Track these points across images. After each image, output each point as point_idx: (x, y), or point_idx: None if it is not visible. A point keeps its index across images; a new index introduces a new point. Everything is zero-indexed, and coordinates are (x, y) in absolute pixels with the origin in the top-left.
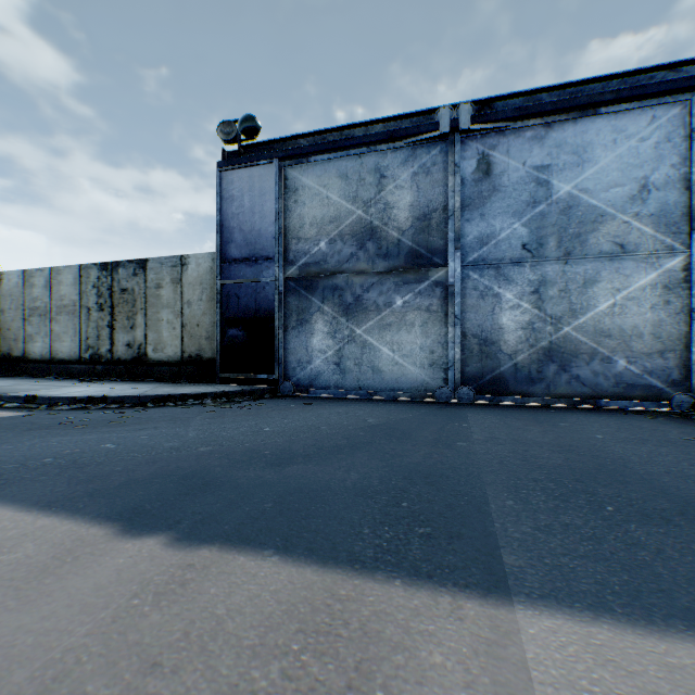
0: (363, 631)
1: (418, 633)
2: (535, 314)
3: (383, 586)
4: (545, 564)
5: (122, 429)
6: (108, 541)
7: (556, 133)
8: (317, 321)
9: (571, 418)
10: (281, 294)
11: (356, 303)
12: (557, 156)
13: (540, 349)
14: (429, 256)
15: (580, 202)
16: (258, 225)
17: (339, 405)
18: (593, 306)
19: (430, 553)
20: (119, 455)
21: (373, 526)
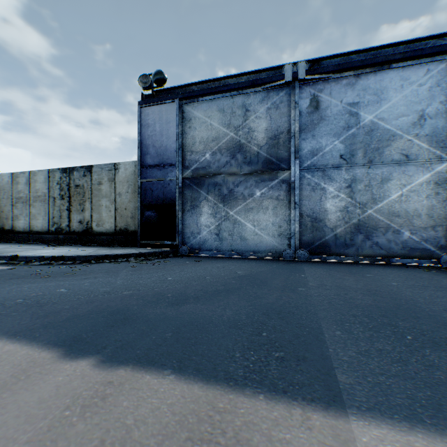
0: (236, 439)
1: (278, 441)
2: (349, 201)
3: (251, 400)
4: (368, 381)
5: (72, 278)
6: (52, 362)
7: (363, 81)
8: (204, 206)
9: (374, 271)
10: (180, 188)
11: (230, 194)
12: (363, 96)
13: (352, 224)
14: (278, 163)
15: (379, 127)
16: (165, 143)
17: (218, 262)
18: (387, 196)
19: (284, 372)
20: (69, 297)
21: (242, 350)
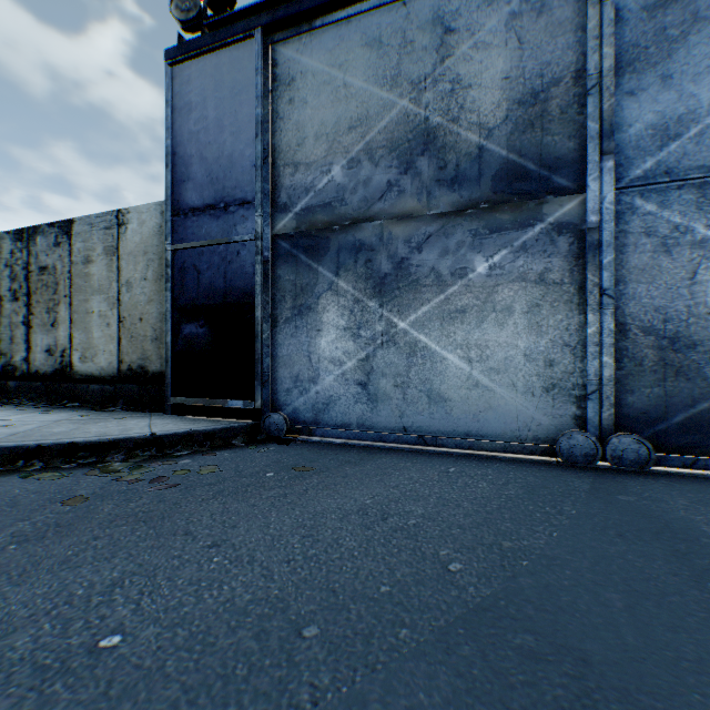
0: None
1: None
2: None
3: None
4: None
5: None
6: None
7: None
8: (327, 308)
9: None
10: (267, 263)
11: (398, 273)
12: None
13: None
14: (543, 175)
15: None
16: (229, 147)
17: (366, 475)
18: None
19: None
20: None
21: None
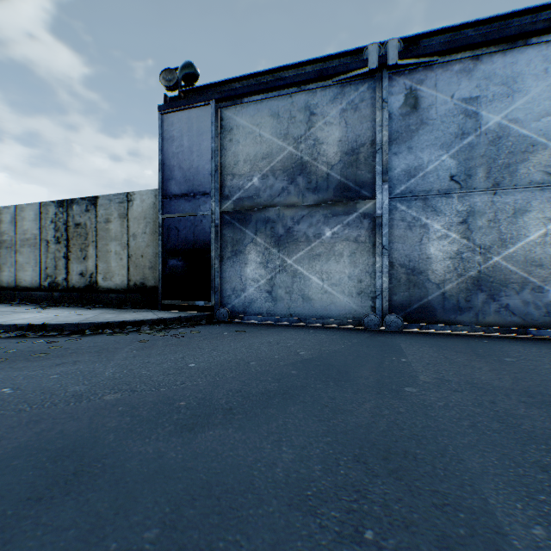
0: None
1: None
2: (464, 244)
3: None
4: None
5: (38, 364)
6: None
7: (484, 65)
8: (250, 252)
9: (511, 351)
10: (217, 227)
11: (287, 235)
12: (486, 88)
13: (468, 278)
14: (357, 189)
15: (510, 132)
16: (196, 163)
17: (270, 333)
18: (523, 236)
19: None
20: (5, 407)
21: None
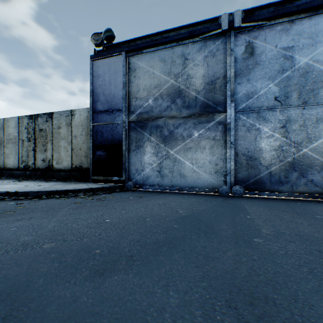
0: None
1: None
2: (283, 140)
3: None
4: None
5: (5, 220)
6: None
7: (297, 26)
8: (147, 146)
9: (318, 210)
10: (126, 131)
11: (170, 135)
12: (298, 41)
13: (286, 162)
14: (214, 106)
15: (314, 69)
16: (113, 91)
17: (160, 197)
18: (322, 135)
19: None
20: None
21: None
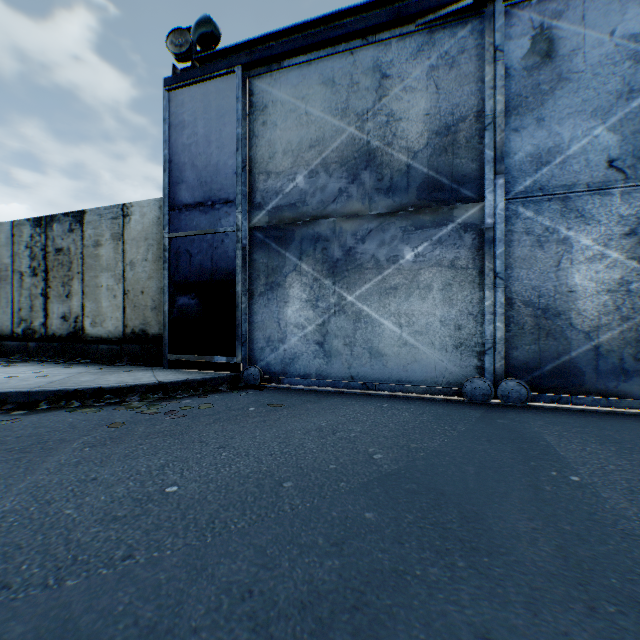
0: None
1: None
2: (632, 268)
3: None
4: None
5: None
6: None
7: None
8: (292, 285)
9: None
10: (245, 249)
11: (347, 258)
12: None
13: (639, 323)
14: (454, 187)
15: None
16: (215, 157)
17: (322, 409)
18: None
19: None
20: None
21: None
